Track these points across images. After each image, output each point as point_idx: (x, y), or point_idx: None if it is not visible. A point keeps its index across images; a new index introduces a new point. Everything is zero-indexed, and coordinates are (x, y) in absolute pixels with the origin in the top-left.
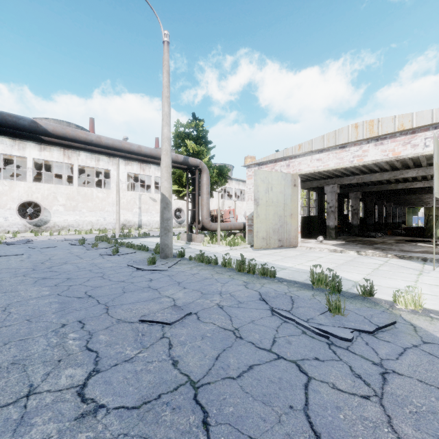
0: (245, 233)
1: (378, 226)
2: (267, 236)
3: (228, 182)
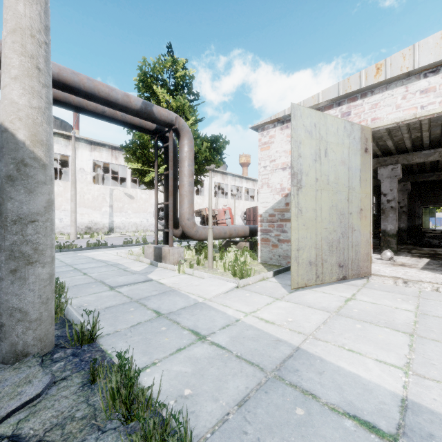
0: (251, 242)
1: (417, 229)
2: (318, 259)
3: (223, 177)
